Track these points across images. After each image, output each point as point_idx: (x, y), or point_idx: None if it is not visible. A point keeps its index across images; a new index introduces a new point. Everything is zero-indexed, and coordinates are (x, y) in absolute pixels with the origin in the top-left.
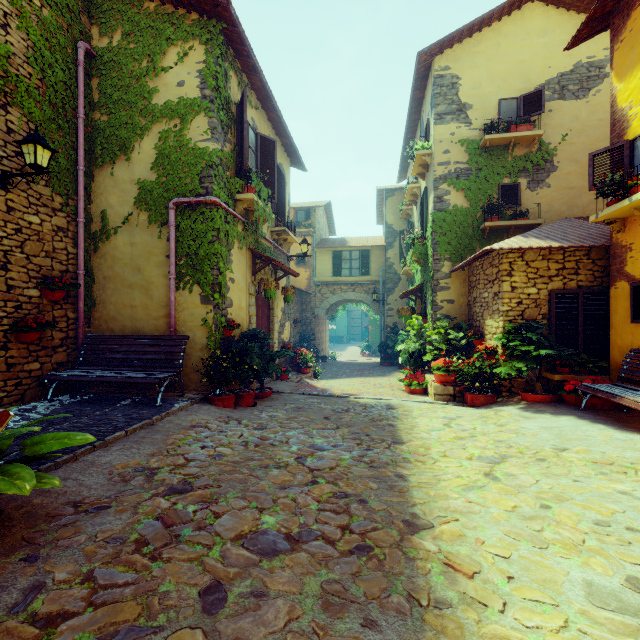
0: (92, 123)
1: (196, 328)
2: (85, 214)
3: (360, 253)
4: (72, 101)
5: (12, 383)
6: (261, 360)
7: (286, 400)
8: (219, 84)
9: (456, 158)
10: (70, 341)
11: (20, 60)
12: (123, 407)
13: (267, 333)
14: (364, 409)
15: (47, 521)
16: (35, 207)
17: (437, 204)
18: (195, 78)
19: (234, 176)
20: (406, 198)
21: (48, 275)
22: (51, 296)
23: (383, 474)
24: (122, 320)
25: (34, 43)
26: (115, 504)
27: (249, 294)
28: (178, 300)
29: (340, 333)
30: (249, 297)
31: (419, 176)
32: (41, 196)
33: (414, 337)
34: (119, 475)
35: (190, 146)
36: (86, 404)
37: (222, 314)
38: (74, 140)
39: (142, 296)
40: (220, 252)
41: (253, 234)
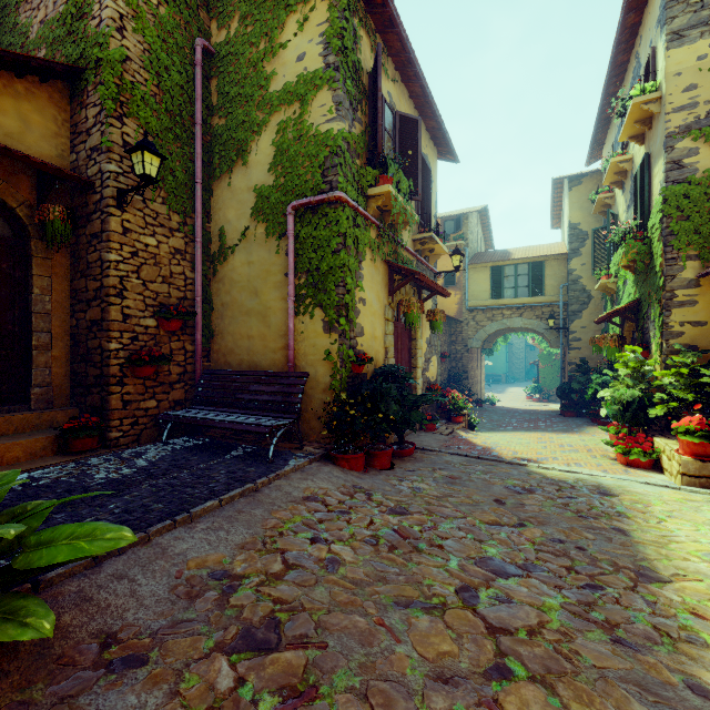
0: (211, 130)
1: (318, 363)
2: (204, 234)
3: (529, 266)
4: (189, 107)
5: (128, 422)
6: (400, 407)
7: (434, 463)
8: (345, 44)
9: (709, 94)
10: (188, 376)
11: (136, 66)
12: (231, 460)
13: (408, 370)
14: (559, 491)
15: (49, 676)
16: (152, 228)
17: (672, 173)
18: (317, 45)
19: (365, 167)
20: (605, 180)
21: (165, 303)
22: (167, 326)
23: (654, 674)
24: (239, 353)
25: (150, 45)
26: (154, 656)
27: (385, 320)
28: (298, 328)
29: (497, 371)
30: (385, 324)
31: (633, 140)
32: (158, 215)
33: (628, 379)
34: (187, 582)
35: (311, 133)
36: (196, 451)
37: (350, 345)
38: (192, 151)
39: (259, 324)
40: (347, 264)
41: (390, 242)
